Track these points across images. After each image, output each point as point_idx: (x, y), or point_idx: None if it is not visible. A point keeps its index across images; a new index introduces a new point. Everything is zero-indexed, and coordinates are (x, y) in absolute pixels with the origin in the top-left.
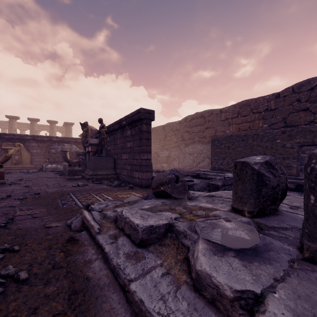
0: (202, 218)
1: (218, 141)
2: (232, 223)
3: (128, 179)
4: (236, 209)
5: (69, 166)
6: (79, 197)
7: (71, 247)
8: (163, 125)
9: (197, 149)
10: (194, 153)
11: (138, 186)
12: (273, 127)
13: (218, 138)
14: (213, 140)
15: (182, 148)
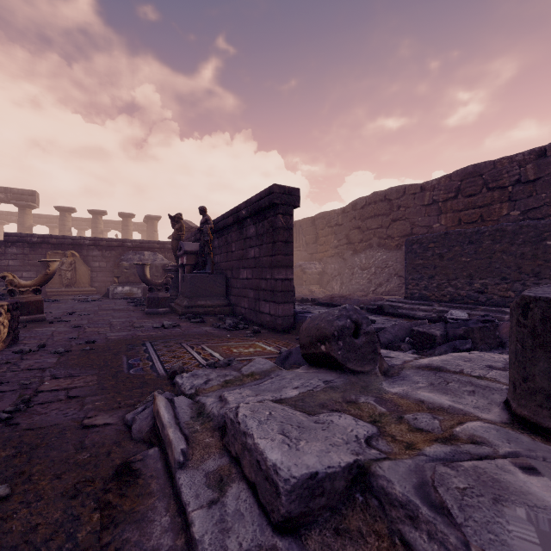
0: (439, 443)
1: (420, 244)
2: (547, 480)
3: (251, 314)
4: (529, 421)
5: (149, 291)
6: (161, 352)
7: (119, 497)
8: (313, 217)
9: (376, 260)
10: (371, 266)
11: (269, 329)
12: (532, 215)
13: (420, 239)
14: (409, 243)
15: (347, 258)
